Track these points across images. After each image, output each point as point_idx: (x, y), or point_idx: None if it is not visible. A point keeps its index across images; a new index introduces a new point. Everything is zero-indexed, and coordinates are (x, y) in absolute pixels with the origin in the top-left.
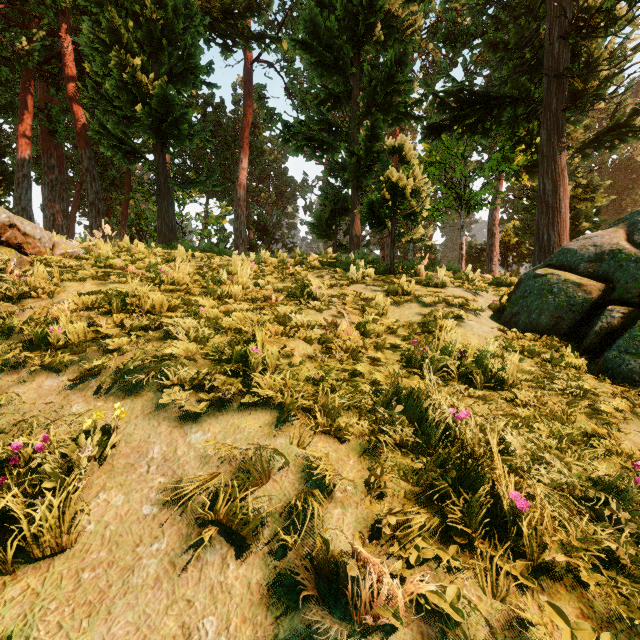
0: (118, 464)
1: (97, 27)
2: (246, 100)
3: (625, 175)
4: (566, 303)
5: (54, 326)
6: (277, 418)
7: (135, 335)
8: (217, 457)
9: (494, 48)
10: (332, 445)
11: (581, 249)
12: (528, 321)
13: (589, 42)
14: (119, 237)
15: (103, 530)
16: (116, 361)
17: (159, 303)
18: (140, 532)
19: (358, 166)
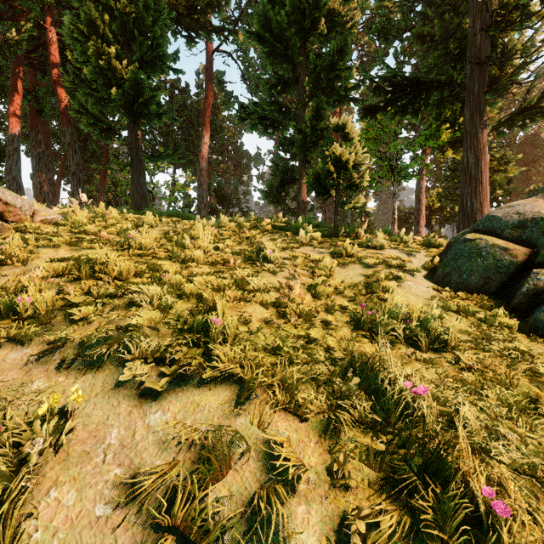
0: (73, 452)
1: (77, 20)
2: (208, 84)
3: (530, 149)
4: (494, 265)
5: (22, 296)
6: (237, 394)
7: (101, 304)
8: (176, 441)
9: (422, 40)
10: (292, 423)
11: (505, 216)
12: (459, 281)
13: (504, 35)
14: (98, 202)
15: (50, 539)
16: (81, 331)
17: (126, 270)
18: (91, 540)
19: (305, 141)
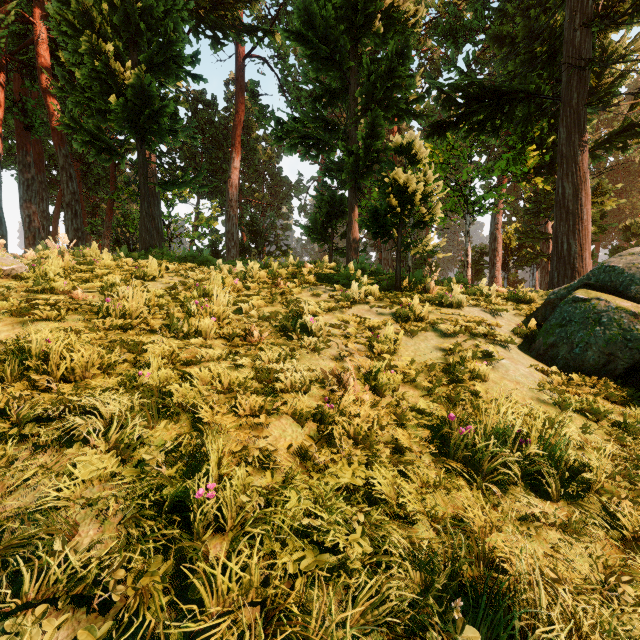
0: None
1: (68, 10)
2: (238, 97)
3: (622, 177)
4: (620, 337)
5: None
6: None
7: (12, 442)
8: None
9: (500, 42)
10: None
11: (629, 268)
12: (570, 357)
13: (603, 35)
14: (103, 239)
15: None
16: None
17: (82, 364)
18: None
19: (356, 166)
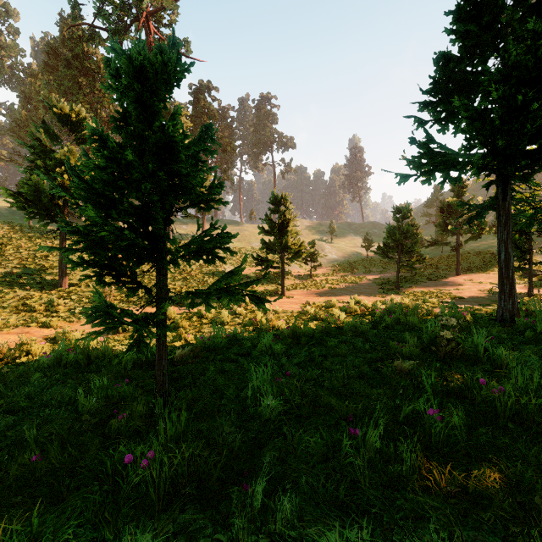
0: None
1: None
2: None
3: None
4: None
5: None
6: None
7: None
8: None
9: None
10: None
11: None
12: None
13: None
14: None
15: None
16: None
17: None
18: None
19: None
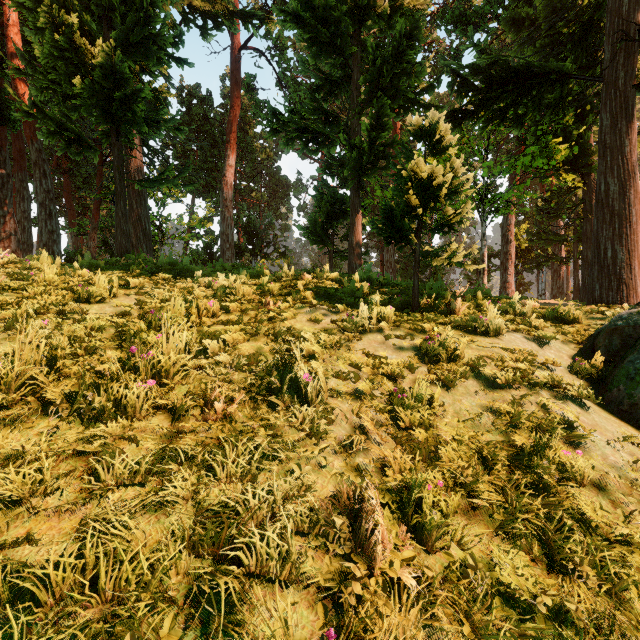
0: None
1: None
2: (233, 90)
3: None
4: None
5: None
6: None
7: None
8: None
9: (516, 26)
10: None
11: None
12: None
13: None
14: (89, 241)
15: None
16: None
17: None
18: None
19: (360, 162)
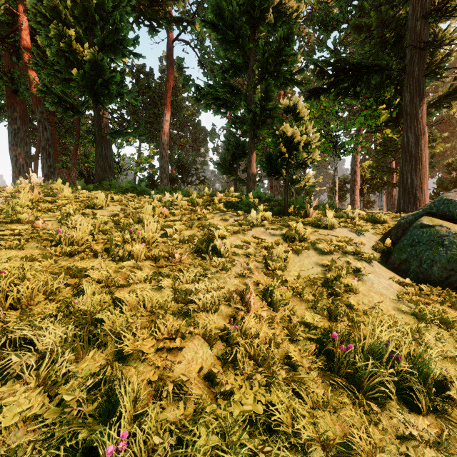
0: None
1: (41, 5)
2: (168, 69)
3: (445, 127)
4: None
5: None
6: None
7: None
8: None
9: (359, 30)
10: None
11: None
12: (419, 270)
13: (435, 25)
14: (70, 172)
15: None
16: None
17: (28, 294)
18: None
19: (254, 120)
